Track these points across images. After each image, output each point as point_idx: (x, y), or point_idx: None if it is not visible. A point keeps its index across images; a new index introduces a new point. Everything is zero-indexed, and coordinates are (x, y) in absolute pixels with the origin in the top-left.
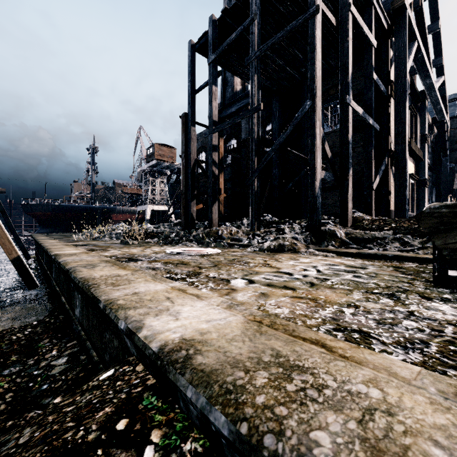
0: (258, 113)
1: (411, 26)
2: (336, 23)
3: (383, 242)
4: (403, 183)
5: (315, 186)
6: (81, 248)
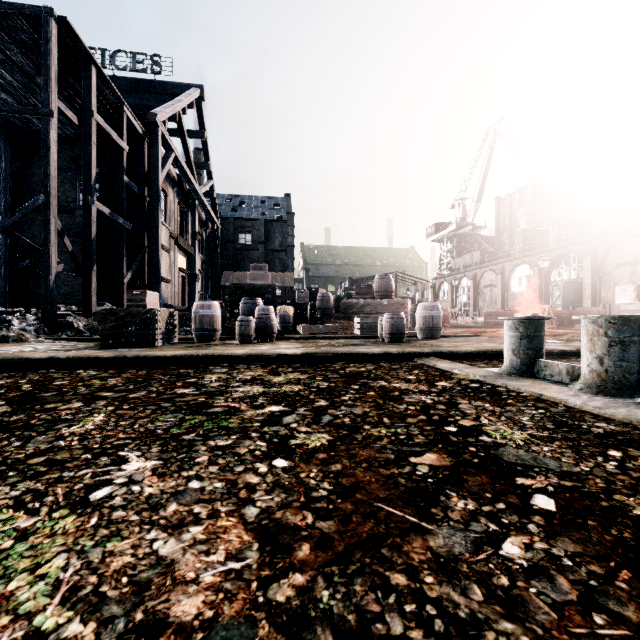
0: None
1: (167, 140)
2: (80, 122)
3: None
4: (157, 280)
5: (50, 279)
6: None
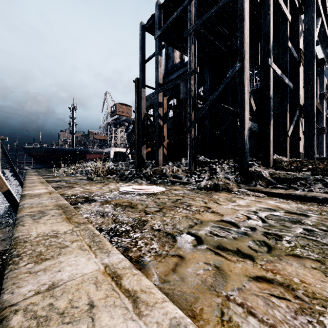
0: (195, 75)
1: (317, 4)
2: (259, 0)
3: (305, 182)
4: (311, 131)
5: (244, 134)
6: (53, 184)
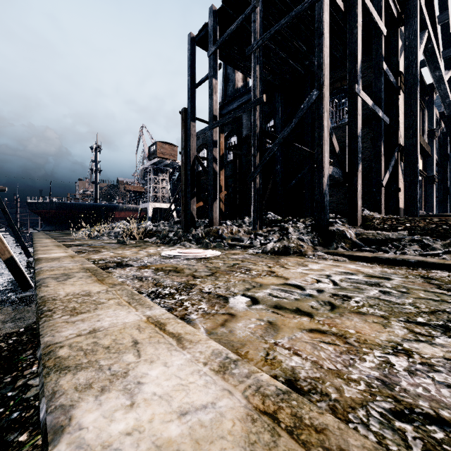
0: (261, 105)
1: (422, 13)
2: (344, 9)
3: (399, 244)
4: (413, 180)
5: (323, 182)
6: (73, 248)
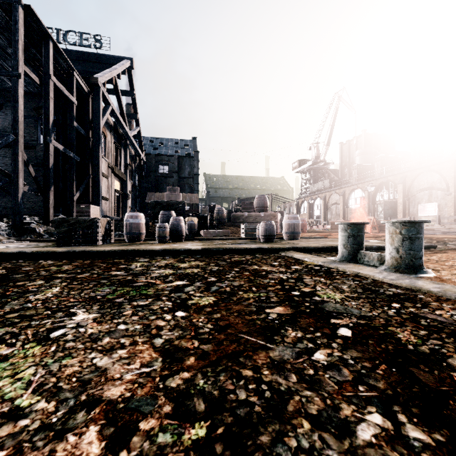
0: None
1: (106, 96)
2: (40, 82)
3: None
4: (98, 198)
5: (18, 197)
6: None
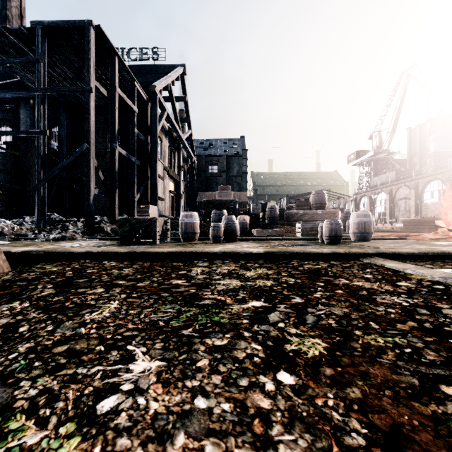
0: (45, 135)
1: (162, 103)
2: (108, 95)
3: None
4: (155, 198)
5: (90, 199)
6: None
